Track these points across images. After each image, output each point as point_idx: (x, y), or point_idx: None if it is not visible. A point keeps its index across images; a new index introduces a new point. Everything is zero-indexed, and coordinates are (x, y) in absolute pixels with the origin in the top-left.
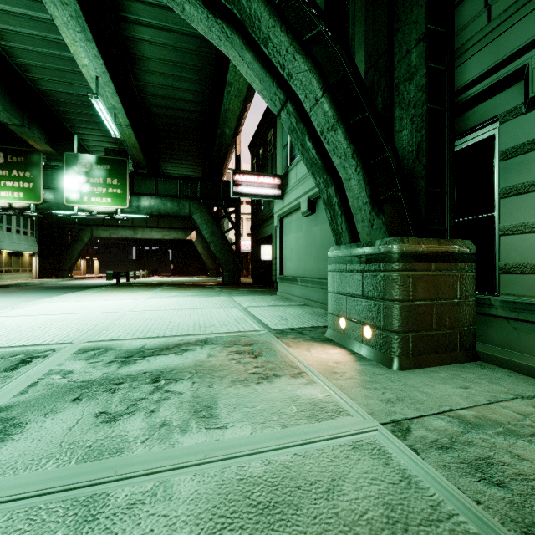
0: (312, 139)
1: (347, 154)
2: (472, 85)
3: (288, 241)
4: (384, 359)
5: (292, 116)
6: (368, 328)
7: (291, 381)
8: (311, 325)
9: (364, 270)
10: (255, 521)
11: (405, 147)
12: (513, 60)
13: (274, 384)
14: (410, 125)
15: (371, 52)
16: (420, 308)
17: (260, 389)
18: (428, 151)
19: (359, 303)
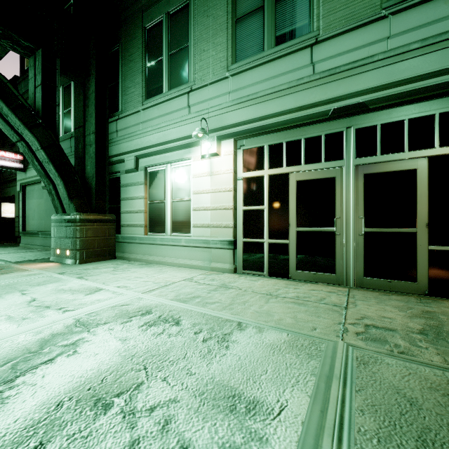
0: (38, 162)
1: (56, 175)
2: (114, 157)
3: (31, 204)
4: (73, 262)
5: (26, 147)
6: (68, 251)
7: (21, 272)
8: (43, 258)
9: (67, 226)
10: (2, 287)
11: (89, 173)
12: (122, 155)
13: (11, 274)
14: (91, 165)
15: (77, 121)
16: (89, 240)
17: (3, 275)
18: (97, 178)
19: (65, 240)
